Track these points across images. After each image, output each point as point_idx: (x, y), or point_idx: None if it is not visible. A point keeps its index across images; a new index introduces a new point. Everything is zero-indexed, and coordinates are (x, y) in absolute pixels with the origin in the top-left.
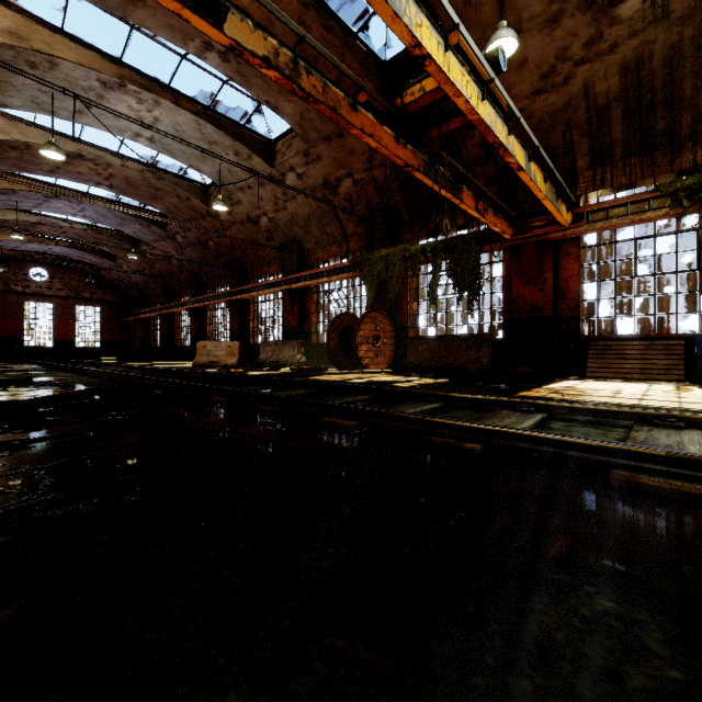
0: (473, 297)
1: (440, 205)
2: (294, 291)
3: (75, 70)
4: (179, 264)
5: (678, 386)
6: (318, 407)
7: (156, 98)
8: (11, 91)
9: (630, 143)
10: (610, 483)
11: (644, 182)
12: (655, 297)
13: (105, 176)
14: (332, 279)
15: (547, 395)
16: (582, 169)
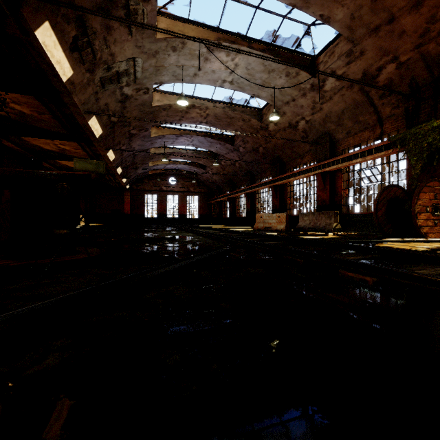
0: None
1: None
2: (326, 173)
3: (194, 44)
4: (239, 166)
5: None
6: None
7: (237, 47)
8: (164, 72)
9: None
10: None
11: None
12: None
13: (204, 116)
14: (367, 158)
15: None
16: None
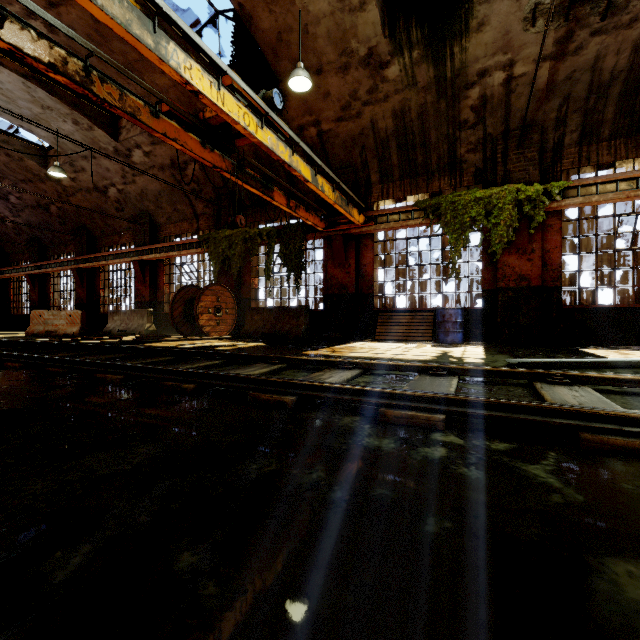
0: (298, 276)
1: None
2: (146, 262)
3: None
4: (14, 226)
5: (421, 344)
6: (100, 366)
7: None
8: None
9: (403, 168)
10: (250, 400)
11: (413, 198)
12: (418, 281)
13: None
14: (182, 253)
15: (322, 353)
16: (375, 182)
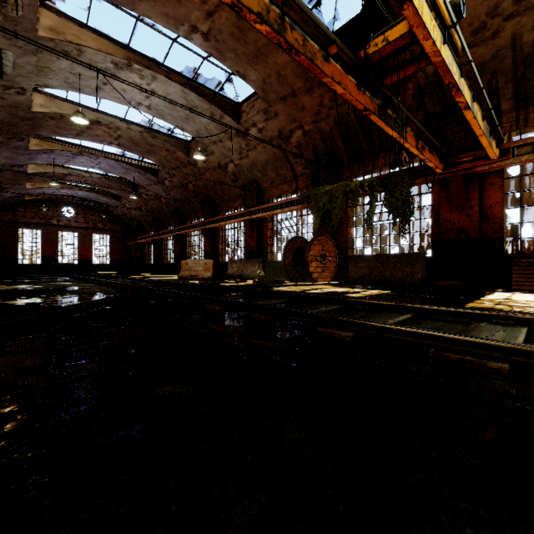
0: (406, 223)
1: (375, 148)
2: (254, 220)
3: (95, 55)
4: (166, 202)
5: None
6: (308, 317)
7: (153, 74)
8: (51, 74)
9: None
10: None
11: None
12: None
13: (115, 137)
14: (285, 210)
15: (496, 306)
16: (506, 111)
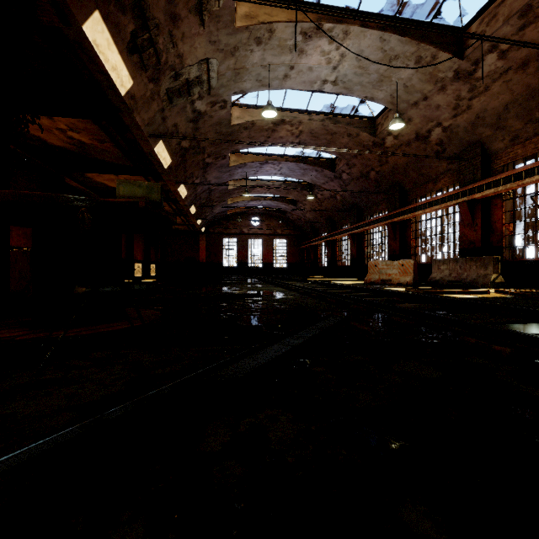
0: None
1: None
2: (475, 201)
3: (285, 31)
4: (341, 199)
5: None
6: None
7: (345, 28)
8: (245, 76)
9: None
10: None
11: None
12: None
13: (296, 134)
14: None
15: None
16: None
